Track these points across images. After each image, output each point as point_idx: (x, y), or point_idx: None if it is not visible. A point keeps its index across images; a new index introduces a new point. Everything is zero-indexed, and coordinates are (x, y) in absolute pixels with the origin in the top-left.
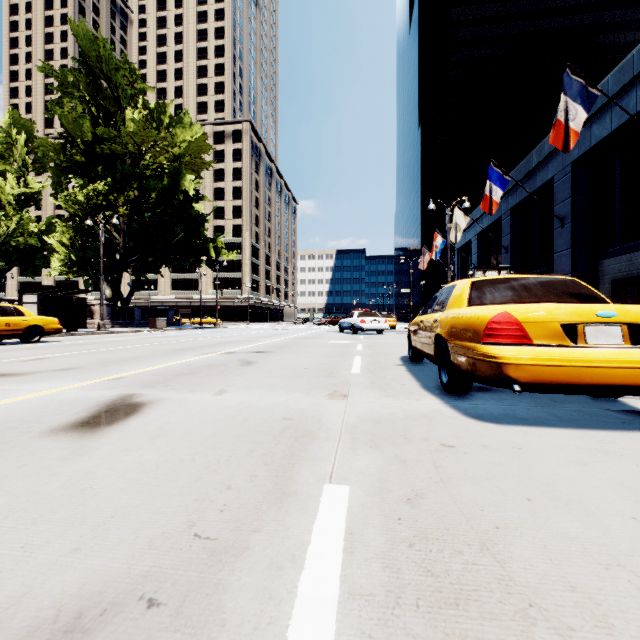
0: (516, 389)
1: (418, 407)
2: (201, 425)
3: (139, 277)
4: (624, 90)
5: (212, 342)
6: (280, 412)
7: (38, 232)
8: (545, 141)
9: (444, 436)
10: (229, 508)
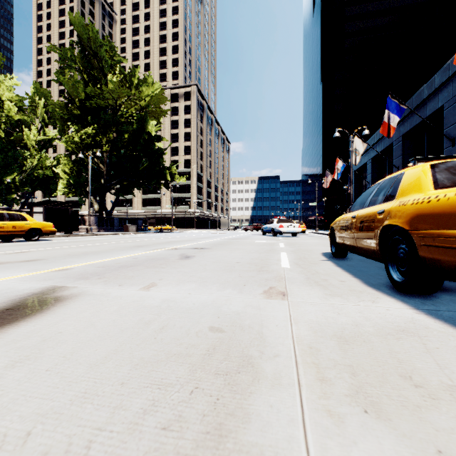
0: None
1: (384, 314)
2: (99, 338)
3: (118, 196)
4: None
5: (164, 241)
6: (207, 317)
7: (52, 166)
8: (436, 75)
9: None
10: None
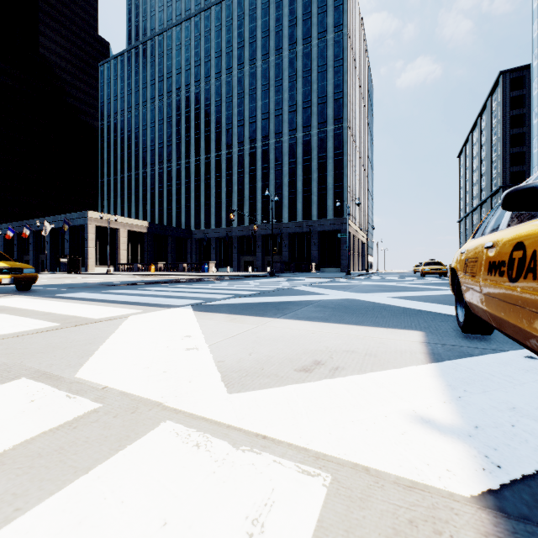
0: None
1: None
2: None
3: None
4: (41, 223)
5: None
6: None
7: None
8: (27, 221)
9: None
10: None
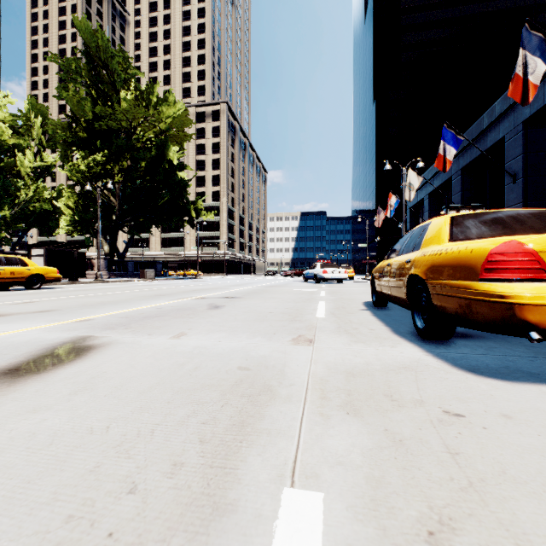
0: (535, 337)
1: (396, 356)
2: (141, 375)
3: (133, 235)
4: None
5: (189, 289)
6: (237, 360)
7: (51, 198)
8: (496, 103)
9: (442, 398)
10: (113, 545)
